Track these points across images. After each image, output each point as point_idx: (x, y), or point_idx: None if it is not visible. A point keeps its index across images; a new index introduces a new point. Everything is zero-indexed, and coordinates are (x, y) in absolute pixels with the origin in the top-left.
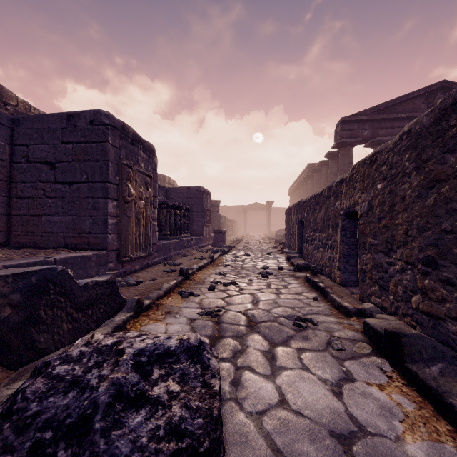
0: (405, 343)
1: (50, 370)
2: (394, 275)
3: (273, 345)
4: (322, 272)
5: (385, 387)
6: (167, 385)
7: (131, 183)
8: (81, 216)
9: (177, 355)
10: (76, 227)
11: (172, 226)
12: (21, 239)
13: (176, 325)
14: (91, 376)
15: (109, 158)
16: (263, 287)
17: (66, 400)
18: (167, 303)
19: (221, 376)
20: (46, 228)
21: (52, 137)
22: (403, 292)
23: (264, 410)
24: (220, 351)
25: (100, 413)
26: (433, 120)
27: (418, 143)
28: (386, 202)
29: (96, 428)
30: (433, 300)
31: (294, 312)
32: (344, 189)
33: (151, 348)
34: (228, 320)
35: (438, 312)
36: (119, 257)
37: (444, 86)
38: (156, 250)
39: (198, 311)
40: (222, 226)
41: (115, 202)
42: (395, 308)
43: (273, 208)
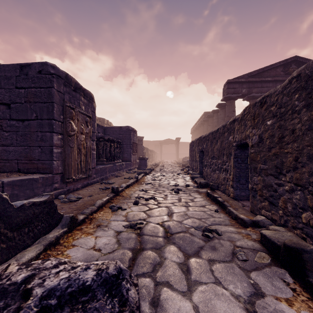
0: (306, 259)
1: None
2: (283, 194)
3: (187, 256)
4: (218, 188)
5: (293, 302)
6: None
7: (73, 121)
8: (32, 146)
9: (93, 290)
10: (28, 155)
11: (108, 154)
12: None
13: (104, 238)
14: None
15: (54, 100)
16: (175, 201)
17: None
18: (99, 216)
19: (141, 295)
20: (2, 156)
21: (8, 83)
22: (292, 208)
23: None
24: (141, 265)
25: None
26: None
27: (308, 84)
28: (276, 135)
29: None
30: None
31: (201, 223)
32: (236, 126)
33: (64, 286)
34: (148, 232)
35: None
36: (63, 179)
37: (296, 60)
38: (94, 172)
39: (124, 224)
40: (145, 154)
41: (60, 135)
42: (284, 221)
43: (180, 142)
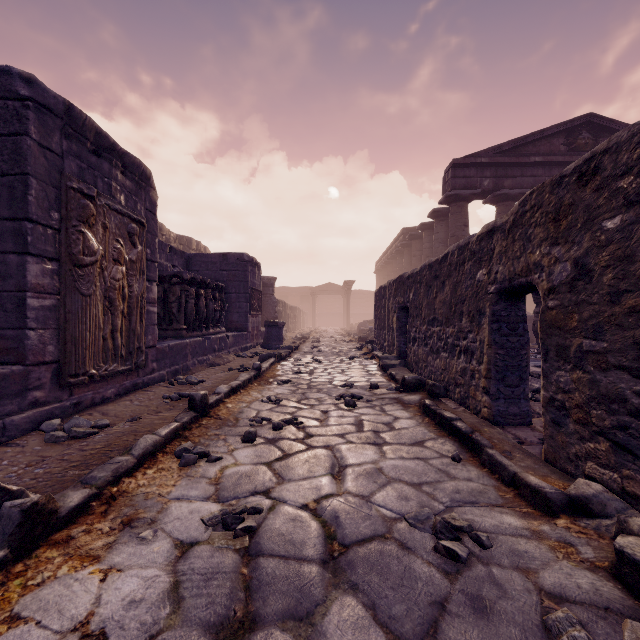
0: None
1: None
2: None
3: None
4: (447, 394)
5: None
6: None
7: (91, 230)
8: None
9: None
10: None
11: (191, 314)
12: None
13: (132, 576)
14: None
15: (31, 169)
16: (349, 429)
17: None
18: (140, 485)
19: None
20: None
21: None
22: None
23: None
24: None
25: None
26: None
27: None
28: (639, 256)
29: None
30: None
31: (424, 500)
32: (499, 245)
33: None
34: (275, 541)
35: None
36: (61, 376)
37: (590, 122)
38: (154, 357)
39: (208, 511)
40: (279, 315)
41: (49, 264)
42: None
43: (353, 291)
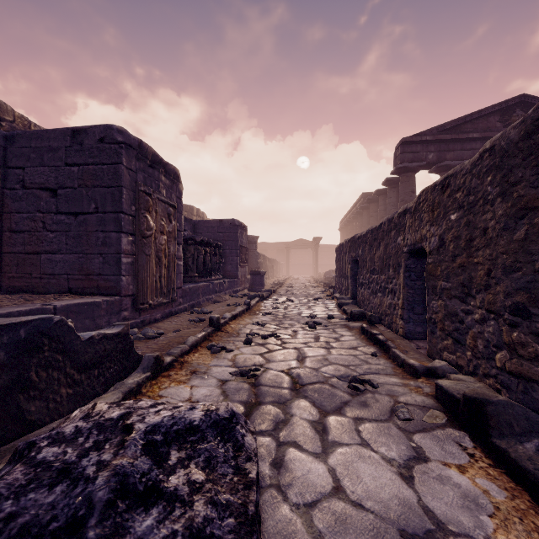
0: (490, 413)
1: (34, 454)
2: (472, 326)
3: (324, 413)
4: (381, 321)
5: (467, 468)
6: (188, 472)
7: (150, 214)
8: (89, 253)
9: (202, 431)
10: (83, 267)
11: (200, 266)
12: (16, 282)
13: (203, 389)
14: (88, 462)
15: (123, 183)
16: (310, 340)
17: (52, 497)
18: (193, 360)
19: (258, 455)
20: (46, 268)
21: (53, 158)
22: (484, 347)
23: (314, 502)
24: (258, 422)
25: (96, 516)
26: (523, 133)
27: (504, 162)
28: (462, 236)
29: (89, 538)
30: (524, 357)
31: (349, 371)
32: (408, 221)
33: (169, 423)
34: (267, 381)
35: (530, 373)
36: (136, 304)
37: (523, 101)
38: (180, 295)
39: (231, 370)
40: (260, 266)
41: (130, 237)
42: (473, 366)
43: (321, 245)
